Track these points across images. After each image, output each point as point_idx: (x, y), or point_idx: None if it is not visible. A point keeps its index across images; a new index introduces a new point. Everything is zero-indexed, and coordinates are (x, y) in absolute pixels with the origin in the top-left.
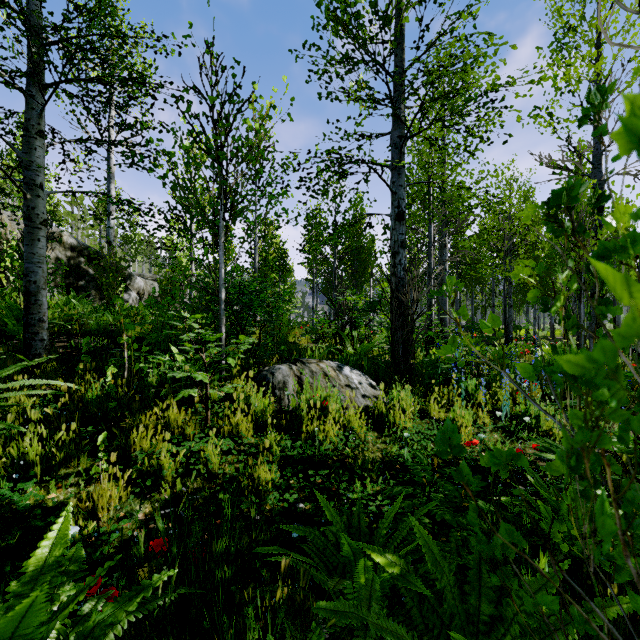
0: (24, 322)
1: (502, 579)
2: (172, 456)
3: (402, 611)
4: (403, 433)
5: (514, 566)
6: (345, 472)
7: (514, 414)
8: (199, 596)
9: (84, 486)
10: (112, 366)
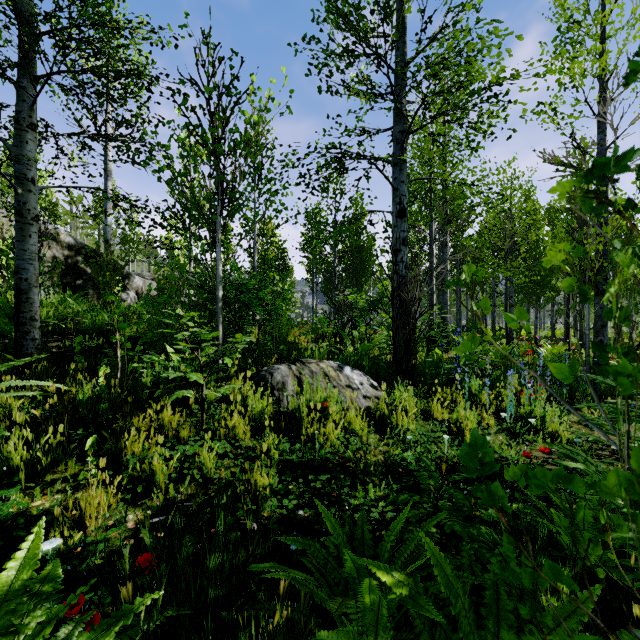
0: (15, 321)
1: (532, 612)
2: (165, 460)
3: (410, 634)
4: (406, 435)
5: (547, 598)
6: (346, 477)
7: (519, 415)
8: (188, 618)
9: (71, 493)
10: (104, 366)
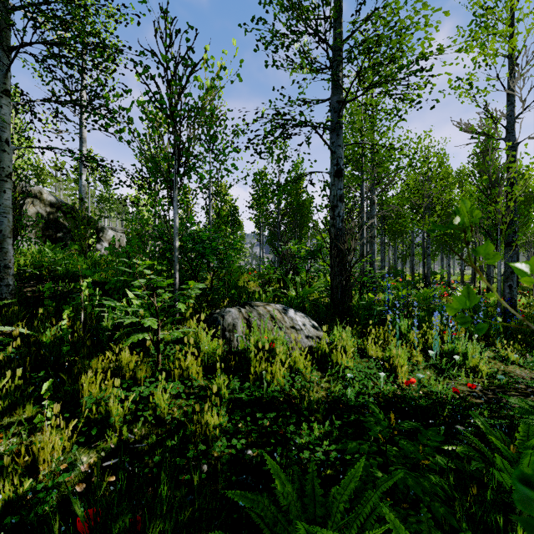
0: None
1: None
2: (122, 401)
3: None
4: (345, 372)
5: None
6: (292, 415)
7: (442, 352)
8: None
9: (27, 436)
10: (68, 310)
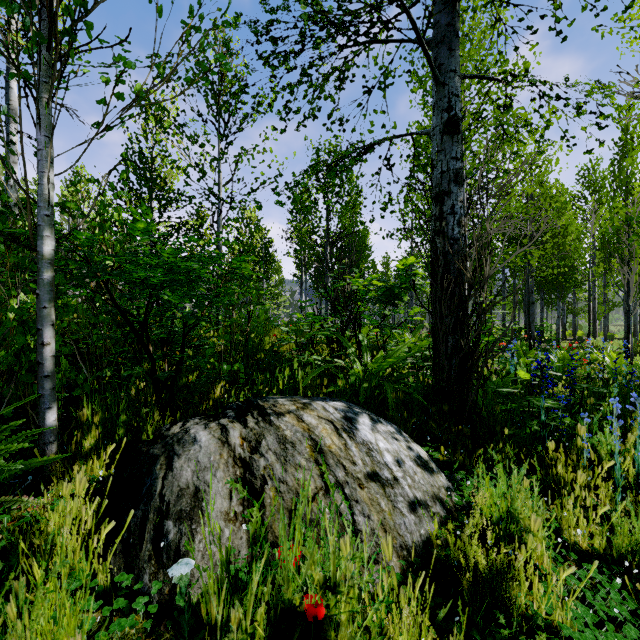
0: None
1: None
2: None
3: None
4: None
5: None
6: None
7: None
8: None
9: None
10: None
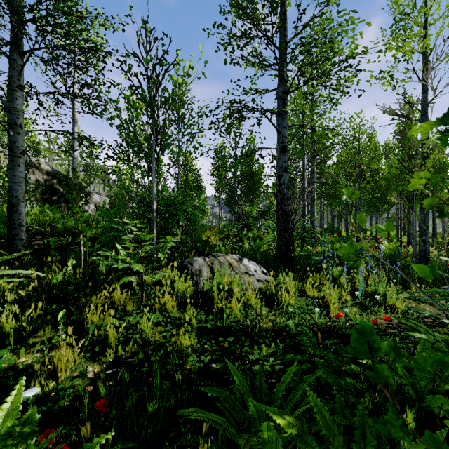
0: (8, 226)
1: None
2: (116, 327)
3: None
4: (288, 308)
5: (412, 447)
6: (246, 339)
7: (367, 293)
8: None
9: (47, 352)
10: (72, 259)
